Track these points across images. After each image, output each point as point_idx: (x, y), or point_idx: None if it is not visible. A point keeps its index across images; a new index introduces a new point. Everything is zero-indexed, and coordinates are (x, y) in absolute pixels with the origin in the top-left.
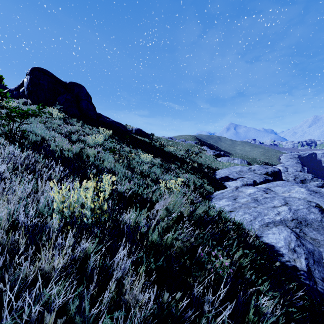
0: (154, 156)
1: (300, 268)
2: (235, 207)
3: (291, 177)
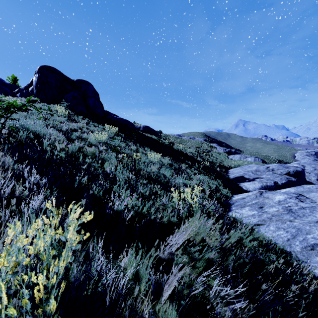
0: (163, 155)
1: None
2: (263, 219)
3: (314, 177)
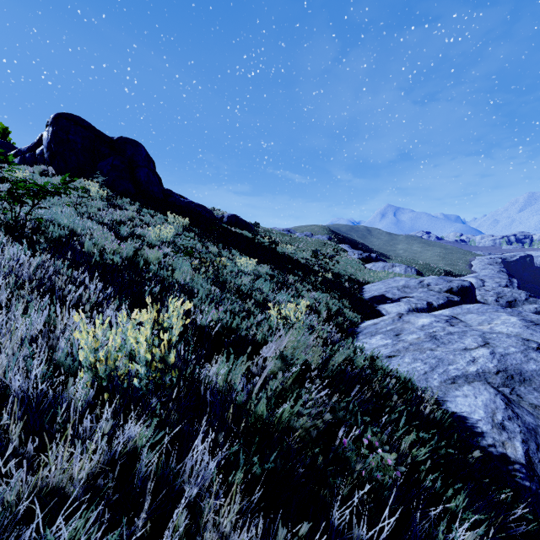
0: (260, 262)
1: (515, 458)
2: (397, 349)
3: (492, 297)
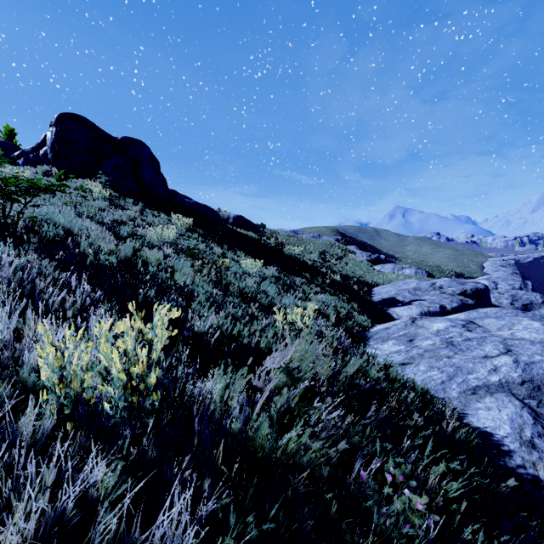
0: (266, 263)
1: None
2: (411, 356)
3: (506, 300)
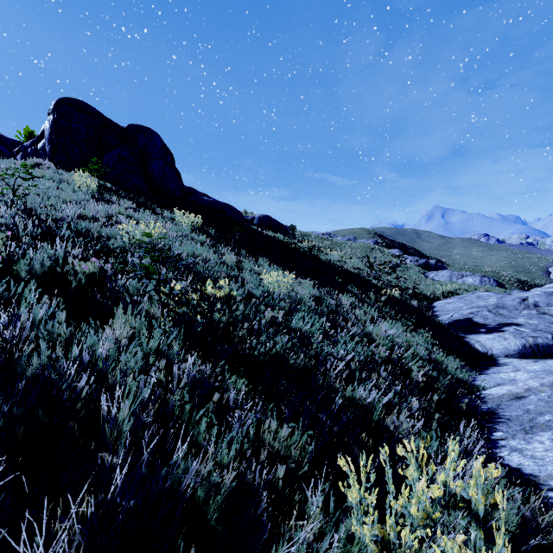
0: (298, 275)
1: None
2: None
3: None
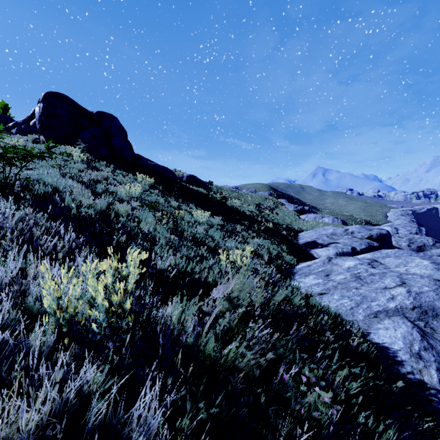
0: (213, 214)
1: (431, 385)
2: (327, 287)
3: (405, 243)
